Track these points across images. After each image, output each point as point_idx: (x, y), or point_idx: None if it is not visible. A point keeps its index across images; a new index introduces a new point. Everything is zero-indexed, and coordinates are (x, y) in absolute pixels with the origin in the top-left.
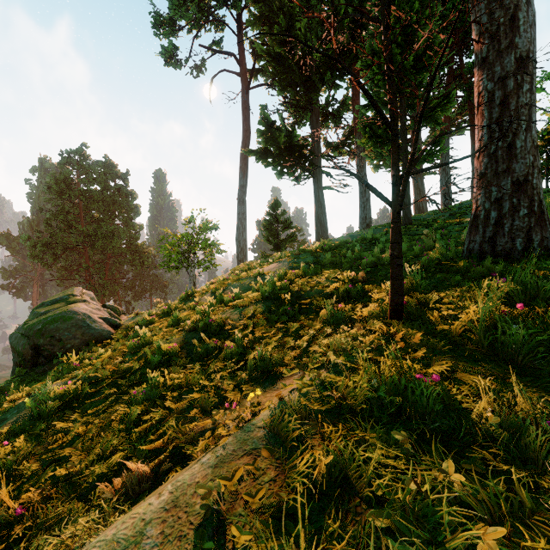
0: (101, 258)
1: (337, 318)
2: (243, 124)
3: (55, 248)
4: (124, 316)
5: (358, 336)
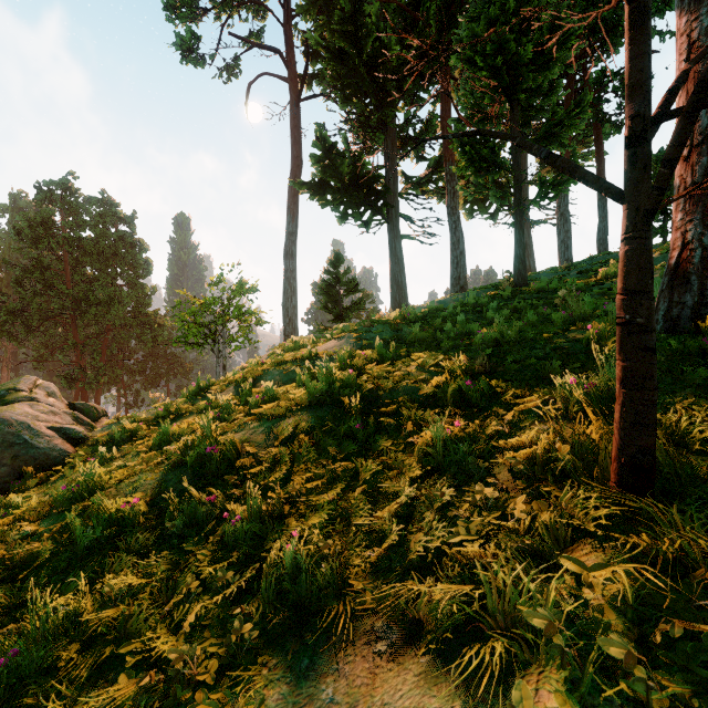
0: (97, 331)
1: (457, 455)
2: (292, 148)
3: (27, 318)
4: (105, 420)
5: (540, 532)
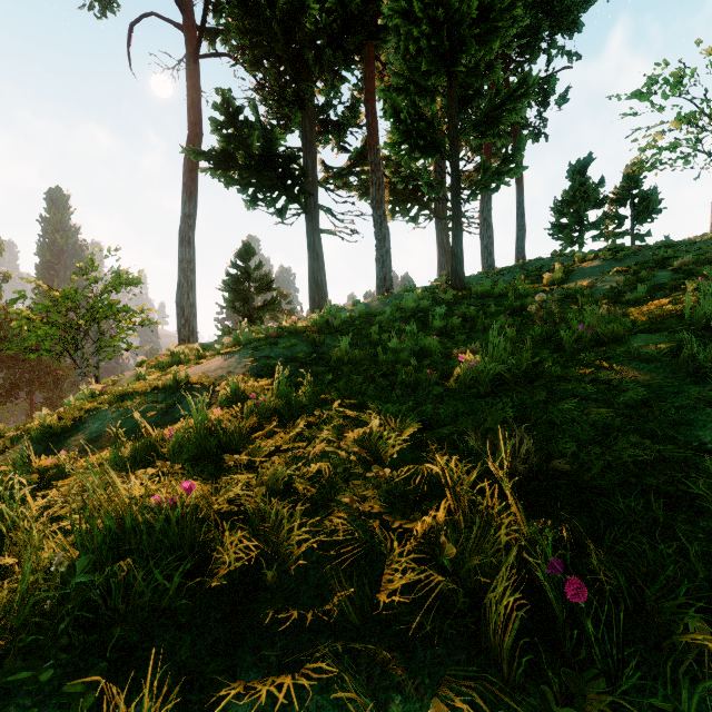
0: None
1: None
2: (189, 112)
3: None
4: None
5: None
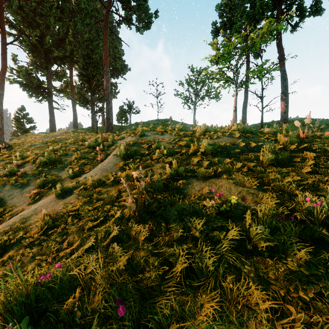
0: None
1: None
2: (2, 60)
3: None
4: None
5: None
